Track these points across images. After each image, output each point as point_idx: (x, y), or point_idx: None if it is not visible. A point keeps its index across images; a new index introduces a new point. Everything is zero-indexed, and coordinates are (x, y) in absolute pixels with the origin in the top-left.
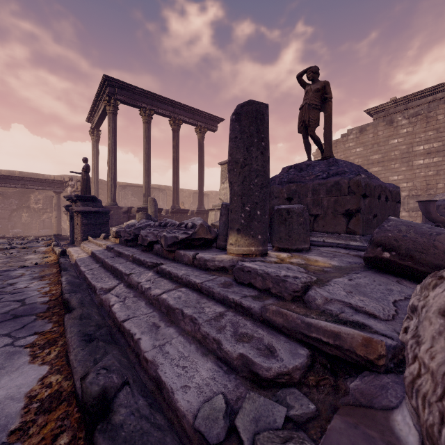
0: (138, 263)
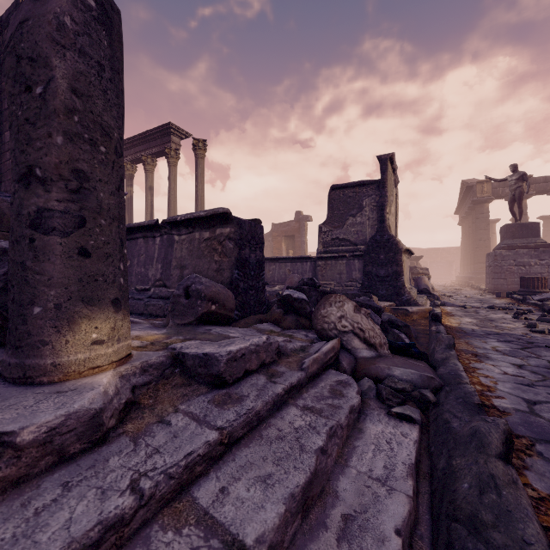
0: None
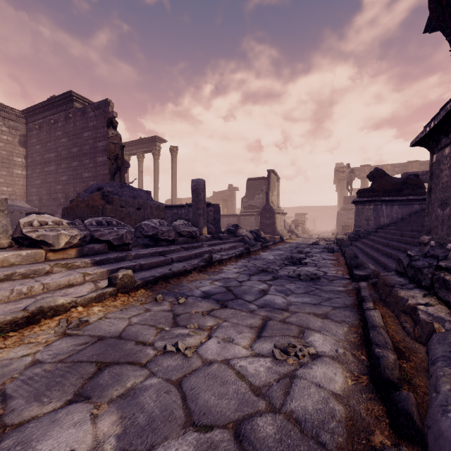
0: (194, 249)
